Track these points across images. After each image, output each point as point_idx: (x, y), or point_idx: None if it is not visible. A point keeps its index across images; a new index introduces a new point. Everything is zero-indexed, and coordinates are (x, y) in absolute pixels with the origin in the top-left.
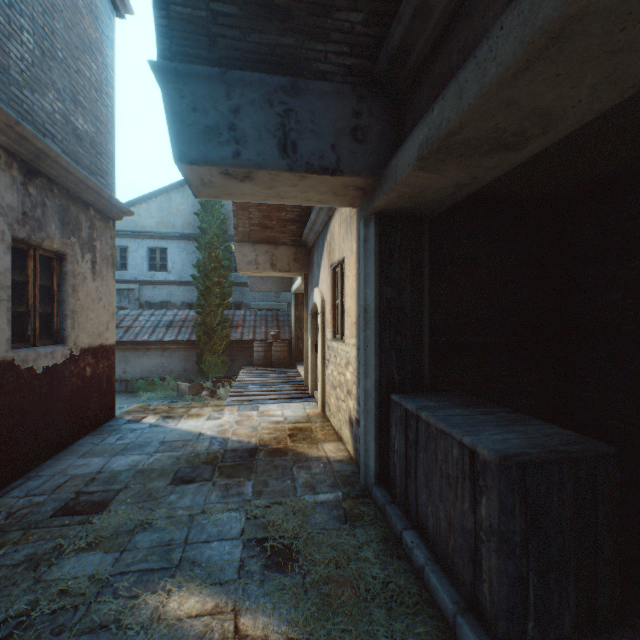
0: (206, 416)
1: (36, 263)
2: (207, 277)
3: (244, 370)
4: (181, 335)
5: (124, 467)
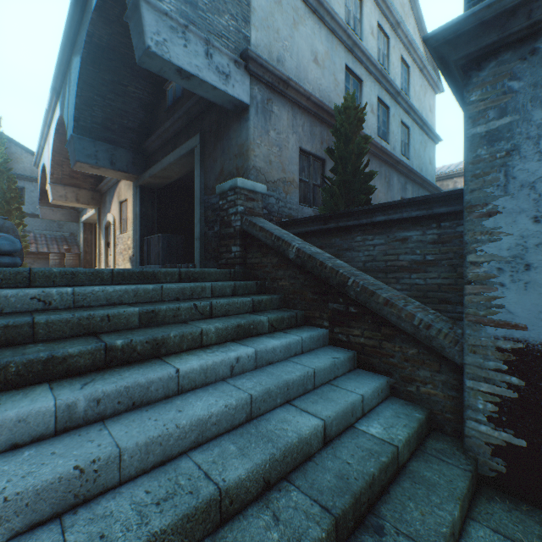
0: None
1: None
2: (7, 203)
3: None
4: None
5: None
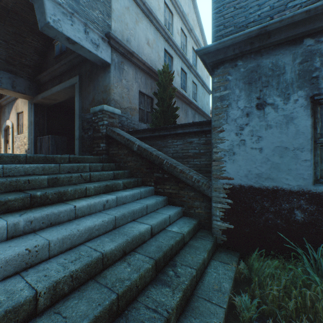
0: None
1: None
2: None
3: None
4: None
5: None
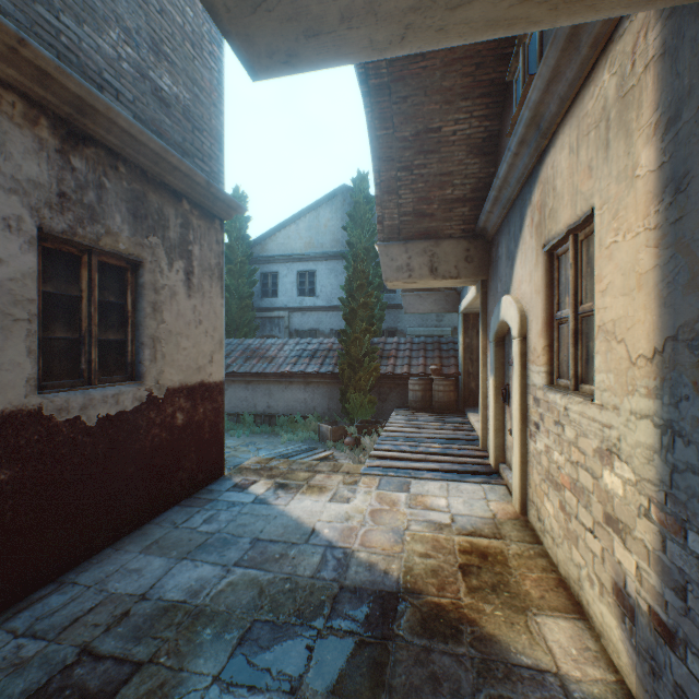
0: (330, 492)
1: (91, 270)
2: (351, 297)
3: (395, 414)
4: (324, 367)
5: (178, 593)
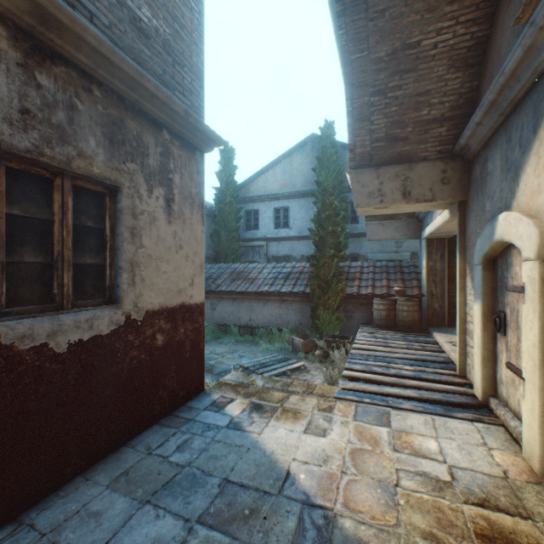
0: (305, 420)
1: (63, 193)
2: (320, 227)
3: (361, 331)
4: (296, 287)
5: None
